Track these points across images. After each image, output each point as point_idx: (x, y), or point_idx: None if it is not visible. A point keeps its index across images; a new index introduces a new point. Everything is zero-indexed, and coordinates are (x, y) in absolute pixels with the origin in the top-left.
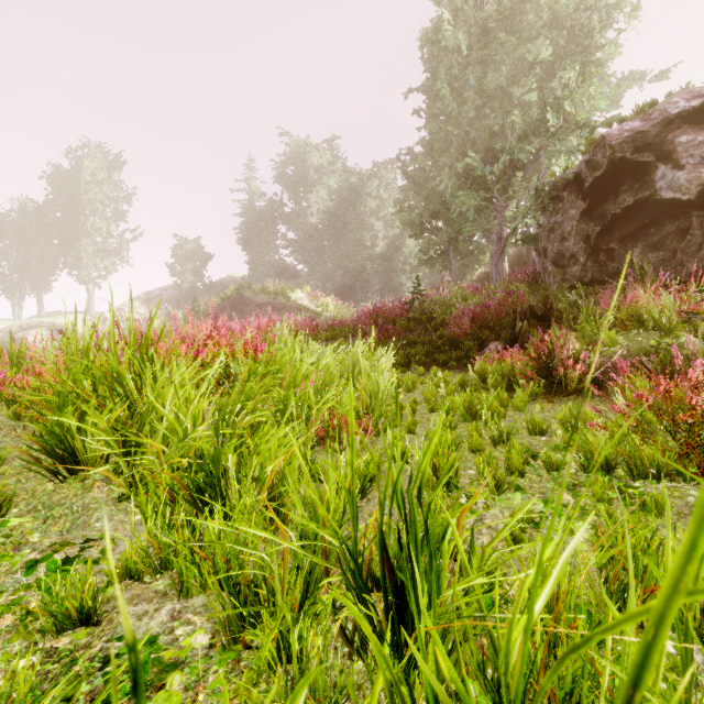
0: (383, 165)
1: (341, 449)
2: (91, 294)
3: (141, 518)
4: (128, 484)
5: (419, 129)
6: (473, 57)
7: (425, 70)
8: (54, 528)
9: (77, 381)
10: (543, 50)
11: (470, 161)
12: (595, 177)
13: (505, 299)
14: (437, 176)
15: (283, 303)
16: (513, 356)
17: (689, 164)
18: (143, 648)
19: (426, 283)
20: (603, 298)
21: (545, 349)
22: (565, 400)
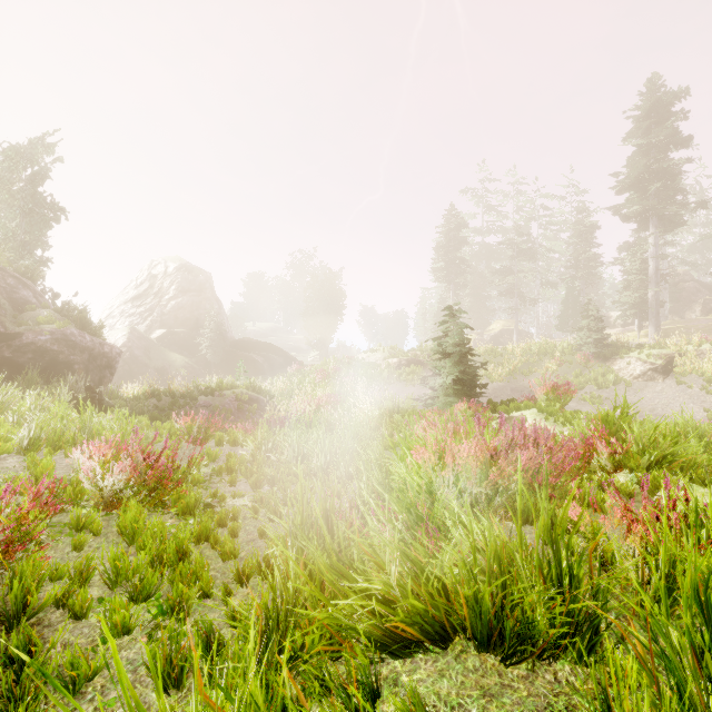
0: None
1: None
2: None
3: None
4: None
5: None
6: None
7: None
8: None
9: None
10: None
11: None
12: None
13: None
14: None
15: None
16: None
17: None
18: None
19: None
20: None
21: None
22: None
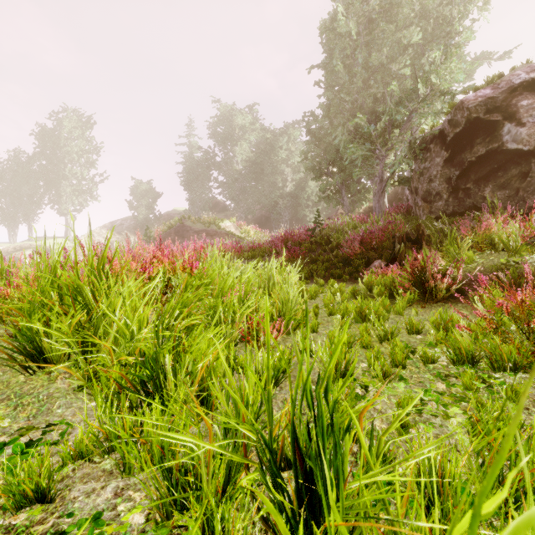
0: (291, 125)
1: (259, 345)
2: (69, 223)
3: (95, 405)
4: (85, 376)
5: (319, 96)
6: (361, 41)
7: (323, 52)
8: (22, 414)
9: (45, 292)
10: (415, 35)
11: (358, 120)
12: (455, 133)
13: (386, 227)
14: (333, 133)
15: (215, 230)
16: (393, 271)
17: (529, 122)
18: (89, 523)
19: (324, 215)
20: (463, 226)
21: (418, 265)
22: (435, 306)
